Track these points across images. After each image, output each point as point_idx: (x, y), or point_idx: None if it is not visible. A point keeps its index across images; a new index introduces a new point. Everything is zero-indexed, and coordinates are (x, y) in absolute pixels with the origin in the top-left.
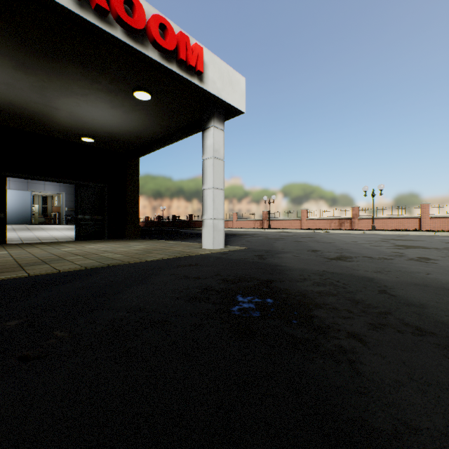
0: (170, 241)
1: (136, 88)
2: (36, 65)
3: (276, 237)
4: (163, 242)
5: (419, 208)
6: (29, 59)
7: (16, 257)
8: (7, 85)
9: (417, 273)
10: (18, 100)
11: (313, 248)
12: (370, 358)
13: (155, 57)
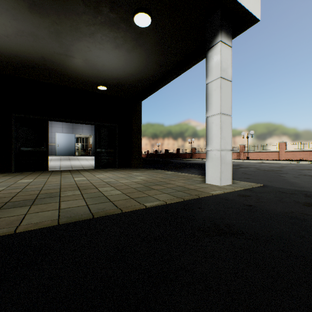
0: (167, 171)
1: (136, 10)
2: (43, 0)
3: (268, 168)
4: (161, 172)
5: None
6: None
7: (26, 188)
8: (32, 36)
9: None
10: (46, 53)
11: None
12: None
13: None
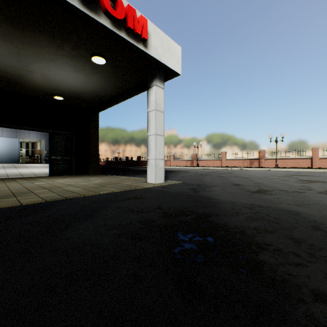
0: (122, 176)
1: (93, 54)
2: (10, 33)
3: (203, 173)
4: (116, 177)
5: (311, 151)
6: (5, 28)
7: None
8: None
9: None
10: (1, 65)
11: (235, 182)
12: None
13: (107, 25)
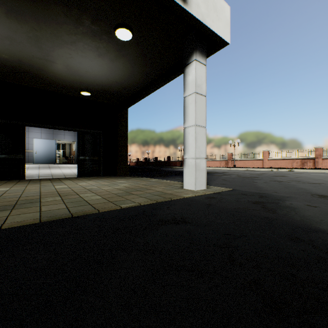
0: (152, 179)
1: (117, 25)
2: (22, 8)
3: (247, 175)
4: (145, 180)
5: None
6: (15, 1)
7: (3, 195)
8: (9, 39)
9: None
10: (23, 57)
11: (312, 191)
12: None
13: None
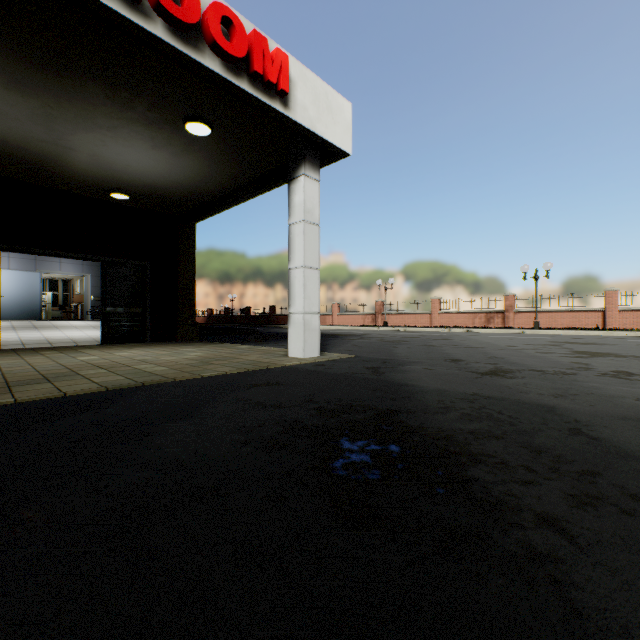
0: (241, 345)
1: (188, 118)
2: (37, 82)
3: (395, 339)
4: (230, 347)
5: (603, 296)
6: (27, 73)
7: (6, 370)
8: None
9: (620, 398)
10: (14, 137)
11: (453, 355)
12: (589, 575)
13: (215, 68)
